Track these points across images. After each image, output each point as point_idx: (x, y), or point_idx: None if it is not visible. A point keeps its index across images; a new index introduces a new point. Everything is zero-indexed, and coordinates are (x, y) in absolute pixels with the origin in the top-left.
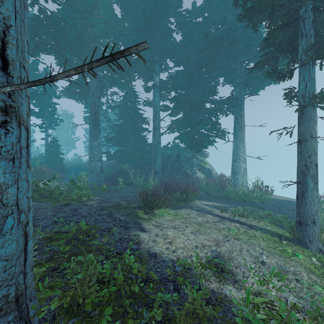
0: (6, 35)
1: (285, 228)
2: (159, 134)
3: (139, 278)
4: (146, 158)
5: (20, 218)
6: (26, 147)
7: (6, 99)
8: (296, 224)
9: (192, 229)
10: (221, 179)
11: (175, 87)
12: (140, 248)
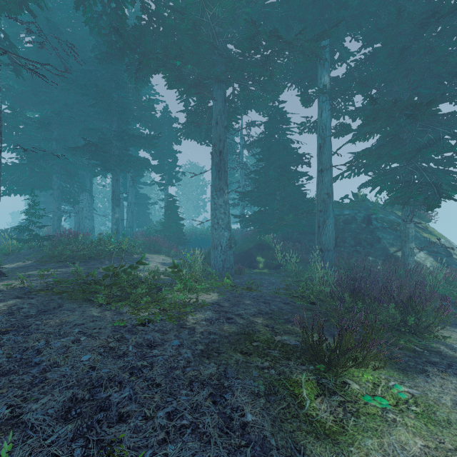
0: None
1: None
2: (329, 180)
3: None
4: (303, 224)
5: None
6: None
7: None
8: None
9: None
10: None
11: (365, 85)
12: None
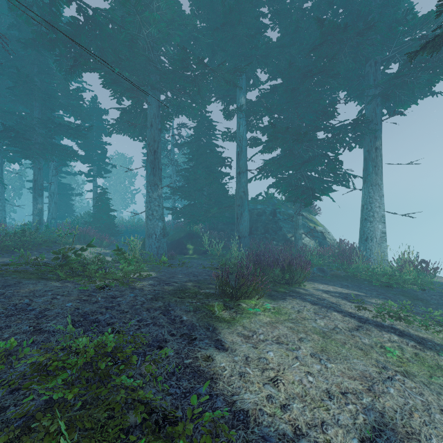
0: None
1: None
2: (245, 181)
3: None
4: (226, 216)
5: None
6: None
7: None
8: None
9: (311, 346)
10: (344, 249)
11: (270, 110)
12: (214, 395)
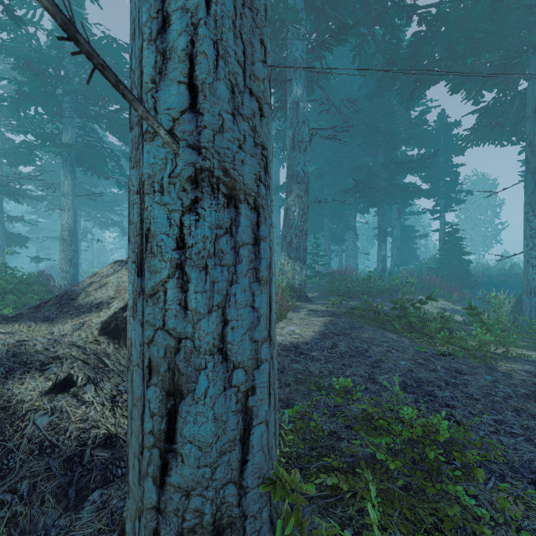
0: (194, 43)
1: None
2: None
3: None
4: None
5: (232, 378)
6: (253, 243)
7: (197, 159)
8: None
9: None
10: None
11: None
12: None
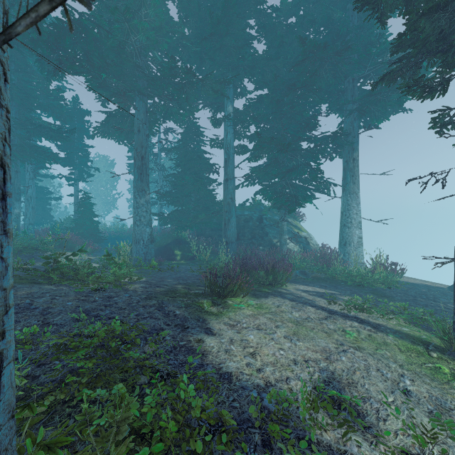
0: None
1: (431, 329)
2: (233, 188)
3: (204, 426)
4: (214, 222)
5: None
6: (1, 197)
7: None
8: (454, 325)
9: (285, 330)
10: (325, 253)
11: (256, 119)
12: (205, 364)
